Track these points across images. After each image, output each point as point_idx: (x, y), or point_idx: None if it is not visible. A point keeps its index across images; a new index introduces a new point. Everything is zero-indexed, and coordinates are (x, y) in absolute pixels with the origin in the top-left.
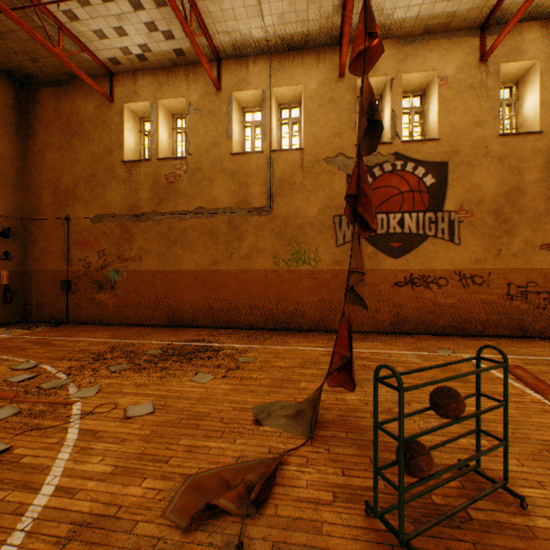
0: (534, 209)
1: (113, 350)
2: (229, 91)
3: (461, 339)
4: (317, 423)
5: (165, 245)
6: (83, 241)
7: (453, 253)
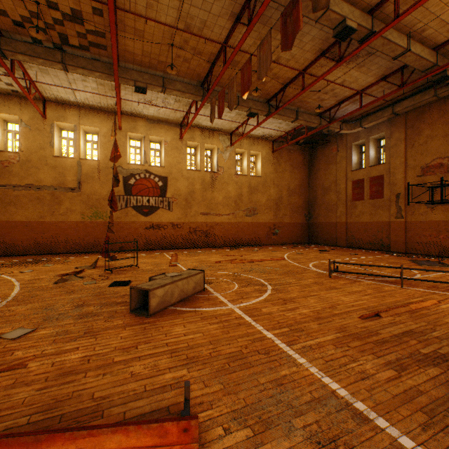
0: (198, 199)
1: None
2: (52, 120)
3: (171, 250)
4: (98, 267)
5: (1, 205)
6: None
7: (170, 215)
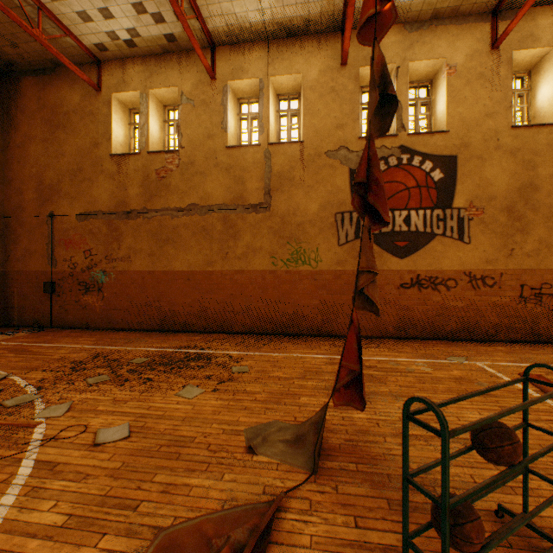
0: (548, 205)
1: (96, 358)
2: (224, 80)
3: (471, 345)
4: (321, 450)
5: (156, 244)
6: (69, 239)
7: (462, 253)
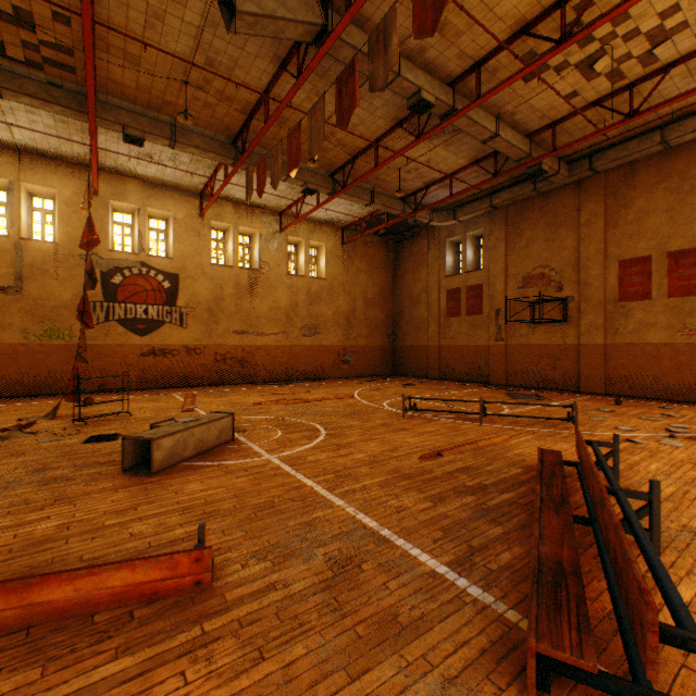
0: (230, 310)
1: None
2: None
3: (185, 388)
4: (59, 417)
5: None
6: None
7: (183, 334)
